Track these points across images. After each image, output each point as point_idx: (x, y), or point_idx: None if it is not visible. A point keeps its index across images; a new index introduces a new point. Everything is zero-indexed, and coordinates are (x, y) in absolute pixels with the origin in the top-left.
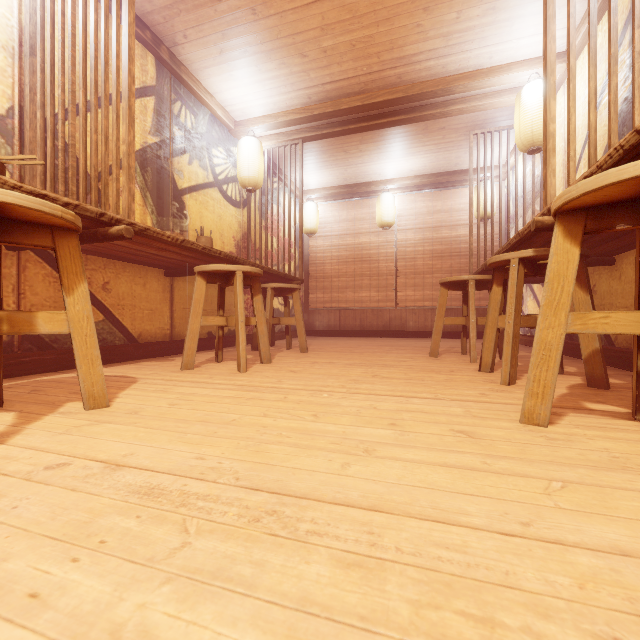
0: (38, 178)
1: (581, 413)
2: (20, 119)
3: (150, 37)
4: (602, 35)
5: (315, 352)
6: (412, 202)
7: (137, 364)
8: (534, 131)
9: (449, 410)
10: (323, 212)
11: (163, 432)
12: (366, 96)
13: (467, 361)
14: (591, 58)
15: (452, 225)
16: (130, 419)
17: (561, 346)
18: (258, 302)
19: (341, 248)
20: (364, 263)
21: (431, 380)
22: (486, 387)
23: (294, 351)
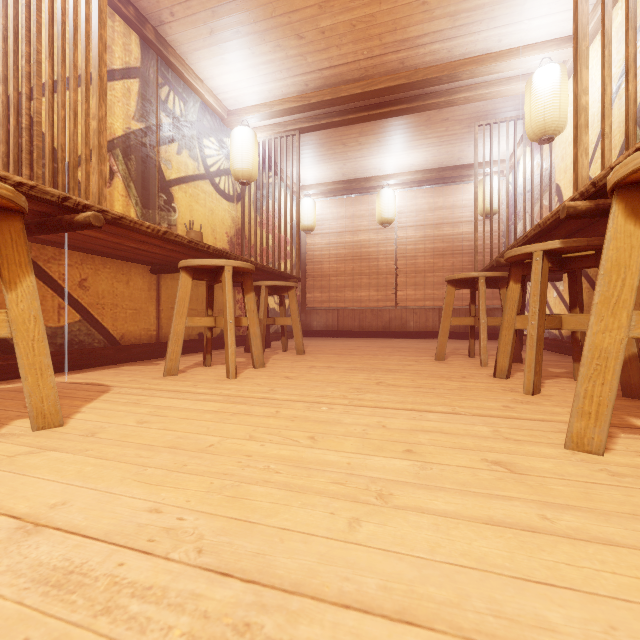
0: (0, 161)
1: (634, 433)
2: None
3: (133, 14)
4: (622, 13)
5: (312, 354)
6: (413, 198)
7: (117, 369)
8: (546, 118)
9: (474, 429)
10: (321, 209)
11: (117, 465)
12: (366, 83)
13: (477, 365)
14: (630, 20)
15: (454, 222)
16: (82, 444)
17: (622, 354)
18: (250, 301)
19: (339, 246)
20: (363, 261)
21: (443, 388)
22: (508, 397)
23: (290, 353)
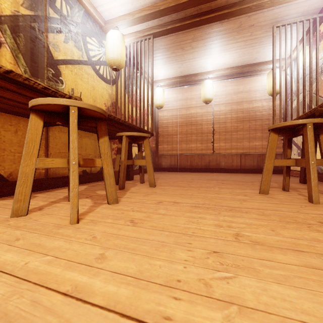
0: None
1: None
2: None
3: None
4: None
5: (161, 187)
6: (223, 86)
7: None
8: None
9: None
10: (167, 95)
11: None
12: None
13: (305, 201)
14: None
15: (250, 100)
16: None
17: None
18: (104, 144)
19: (178, 117)
20: (193, 126)
21: None
22: None
23: (145, 185)
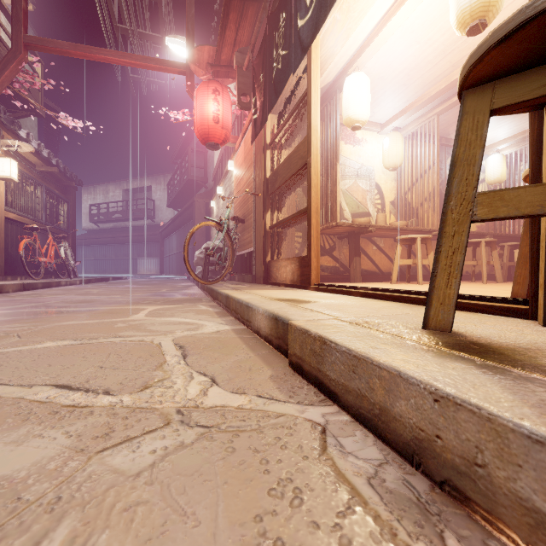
0: (403, 217)
1: None
2: (397, 199)
3: None
4: None
5: None
6: None
7: None
8: None
9: None
10: None
11: None
12: None
13: None
14: None
15: None
16: None
17: None
18: (494, 254)
19: None
20: None
21: None
22: None
23: None
